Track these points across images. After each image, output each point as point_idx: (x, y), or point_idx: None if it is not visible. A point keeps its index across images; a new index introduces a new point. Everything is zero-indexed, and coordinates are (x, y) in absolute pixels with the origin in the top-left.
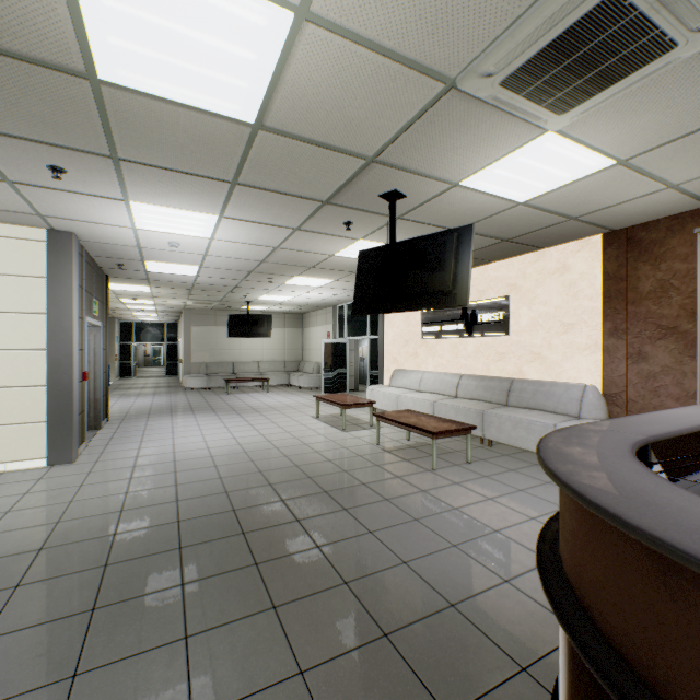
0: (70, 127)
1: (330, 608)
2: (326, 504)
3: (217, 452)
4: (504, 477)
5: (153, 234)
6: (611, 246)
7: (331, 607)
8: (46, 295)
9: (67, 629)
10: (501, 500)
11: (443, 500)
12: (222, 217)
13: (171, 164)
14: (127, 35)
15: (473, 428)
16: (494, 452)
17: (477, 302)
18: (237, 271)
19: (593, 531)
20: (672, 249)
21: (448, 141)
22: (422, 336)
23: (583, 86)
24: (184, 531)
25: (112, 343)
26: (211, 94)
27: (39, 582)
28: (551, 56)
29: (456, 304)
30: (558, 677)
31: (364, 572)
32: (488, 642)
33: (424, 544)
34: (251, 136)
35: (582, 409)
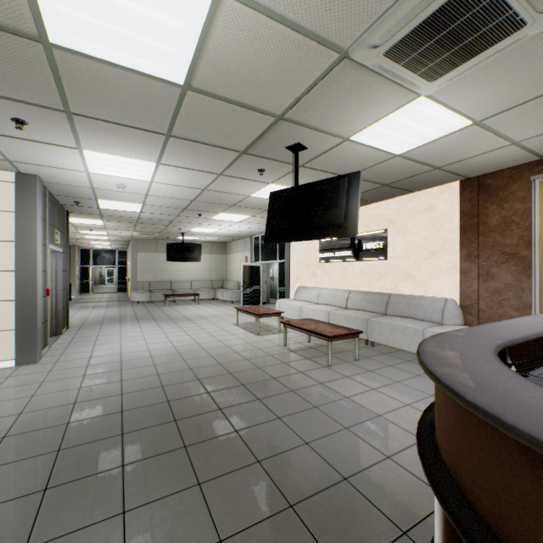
0: (28, 85)
1: (246, 484)
2: (243, 395)
3: (156, 353)
4: (384, 371)
5: (103, 177)
6: (466, 190)
7: (247, 483)
8: (14, 226)
9: (21, 507)
10: (382, 390)
11: (337, 390)
12: (159, 163)
13: (115, 118)
14: (72, 3)
15: (359, 332)
16: (376, 351)
17: (362, 234)
18: (173, 208)
19: (469, 425)
20: (513, 193)
21: (342, 103)
22: (320, 260)
23: (450, 58)
24: (126, 419)
25: (73, 266)
26: (147, 58)
27: (1, 466)
28: (426, 31)
29: (347, 234)
30: (433, 540)
31: (274, 452)
32: (375, 510)
33: (322, 427)
34: (181, 95)
35: (444, 317)
